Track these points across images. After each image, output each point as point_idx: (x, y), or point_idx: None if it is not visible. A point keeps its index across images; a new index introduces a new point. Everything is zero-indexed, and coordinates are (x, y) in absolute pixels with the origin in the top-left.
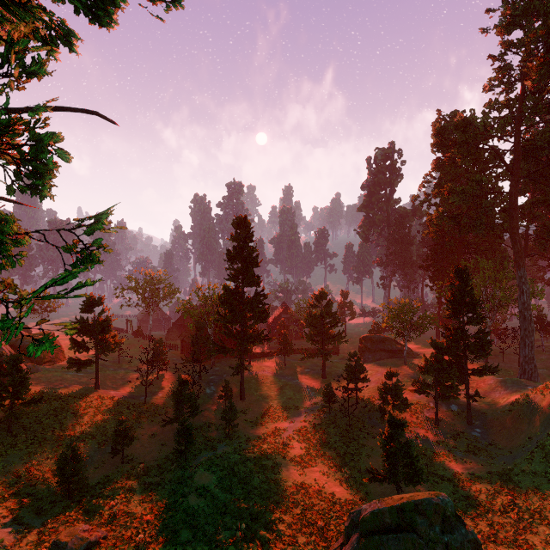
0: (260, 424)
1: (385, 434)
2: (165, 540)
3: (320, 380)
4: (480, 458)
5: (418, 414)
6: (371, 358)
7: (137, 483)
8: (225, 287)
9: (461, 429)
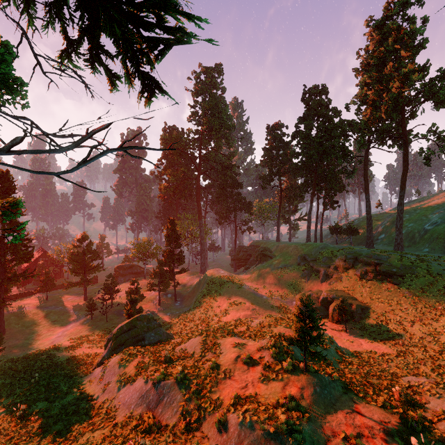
0: (28, 344)
1: (128, 308)
2: None
3: (83, 302)
4: (177, 313)
5: (150, 303)
6: (123, 280)
7: None
8: None
9: (171, 304)
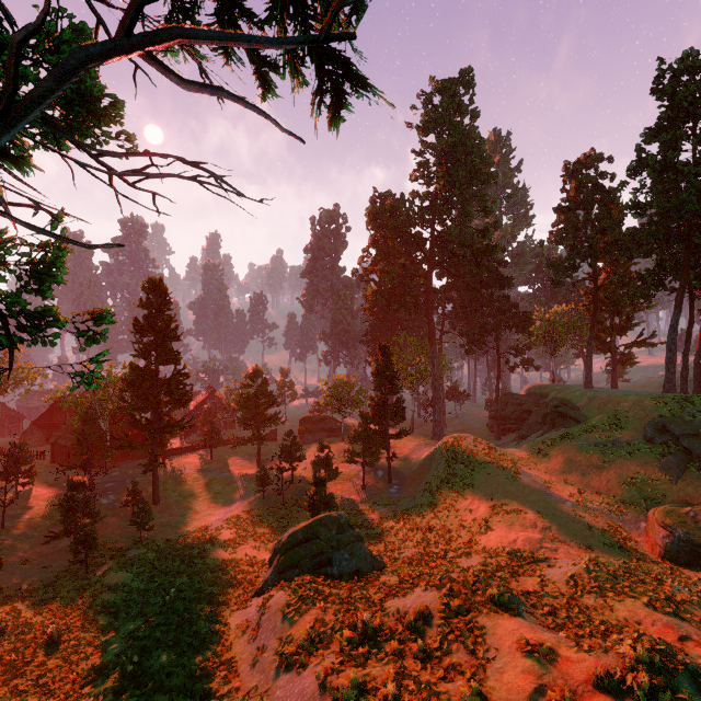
0: (182, 524)
1: (311, 494)
2: (81, 628)
3: (255, 469)
4: (393, 507)
5: (349, 483)
6: (311, 440)
7: (20, 605)
8: (132, 365)
9: (383, 488)
